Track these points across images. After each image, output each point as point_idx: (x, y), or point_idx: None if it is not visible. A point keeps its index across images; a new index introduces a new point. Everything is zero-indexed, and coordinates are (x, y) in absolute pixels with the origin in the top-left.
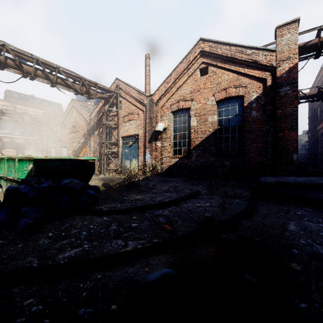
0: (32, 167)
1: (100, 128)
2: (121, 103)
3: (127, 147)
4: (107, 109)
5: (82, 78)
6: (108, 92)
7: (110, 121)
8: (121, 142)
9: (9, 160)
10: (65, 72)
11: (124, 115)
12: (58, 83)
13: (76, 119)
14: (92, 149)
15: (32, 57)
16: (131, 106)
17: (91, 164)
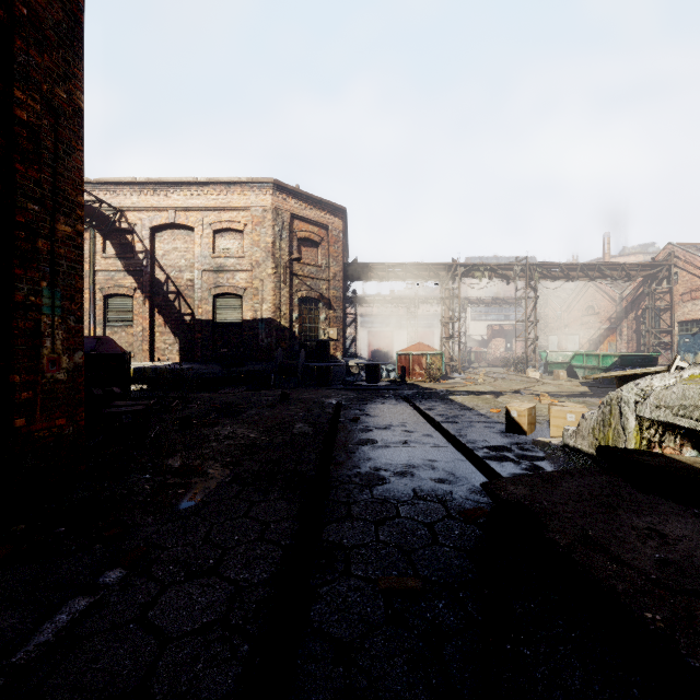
0: (617, 360)
1: (638, 310)
2: (677, 276)
3: (689, 336)
4: (654, 288)
5: (621, 264)
6: (655, 267)
7: (656, 300)
8: (676, 329)
9: (589, 355)
10: (604, 265)
11: (683, 292)
12: (595, 277)
13: (594, 298)
14: (624, 337)
15: (576, 264)
16: (696, 280)
17: (654, 358)
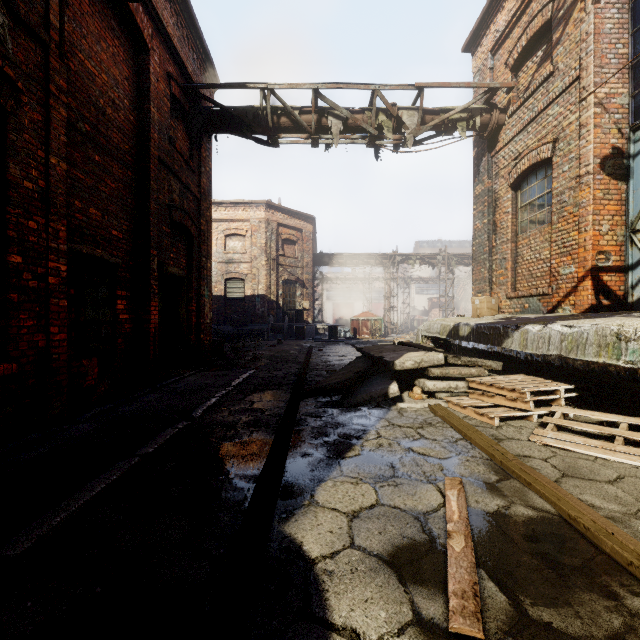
0: None
1: None
2: None
3: None
4: None
5: None
6: None
7: None
8: None
9: None
10: None
11: None
12: None
13: None
14: None
15: None
16: None
17: None
